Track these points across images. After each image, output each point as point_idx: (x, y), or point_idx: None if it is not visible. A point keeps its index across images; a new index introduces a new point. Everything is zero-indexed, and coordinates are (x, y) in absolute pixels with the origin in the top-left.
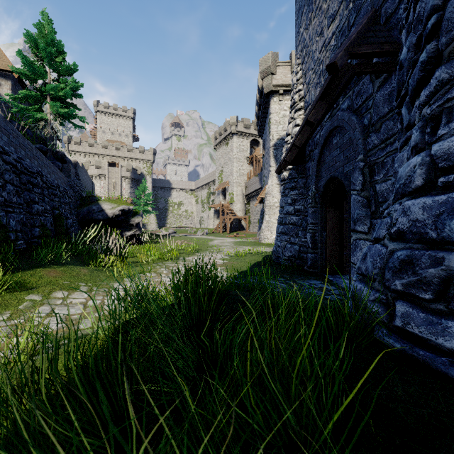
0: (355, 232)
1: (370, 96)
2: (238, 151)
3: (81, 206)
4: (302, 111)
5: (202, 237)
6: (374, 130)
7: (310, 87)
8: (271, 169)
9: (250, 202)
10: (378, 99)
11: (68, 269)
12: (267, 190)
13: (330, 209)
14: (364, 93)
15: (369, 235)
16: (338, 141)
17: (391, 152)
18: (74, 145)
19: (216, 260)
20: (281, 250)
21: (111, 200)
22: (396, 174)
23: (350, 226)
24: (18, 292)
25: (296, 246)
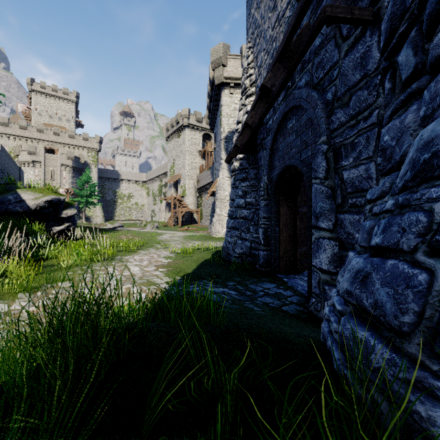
0: (318, 229)
1: (335, 65)
2: (190, 144)
3: None
4: (253, 96)
5: (151, 231)
6: (341, 105)
7: (262, 70)
8: (222, 161)
9: (202, 195)
10: (346, 66)
11: None
12: (218, 183)
13: (283, 202)
14: (328, 62)
15: (335, 233)
16: (293, 125)
17: (365, 129)
18: (1, 126)
19: (159, 259)
20: (232, 247)
21: (34, 189)
22: (383, 152)
23: (309, 222)
24: None
25: (248, 242)
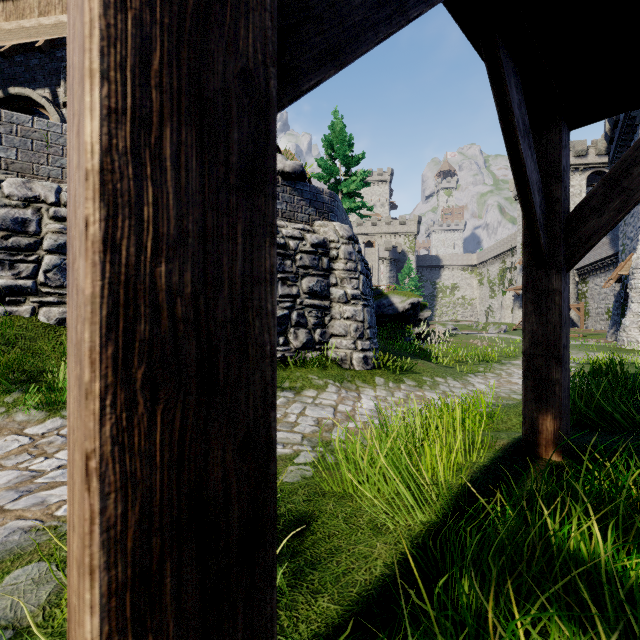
0: None
1: None
2: None
3: None
4: None
5: (502, 337)
6: None
7: None
8: None
9: (588, 280)
10: None
11: (423, 362)
12: (634, 262)
13: None
14: None
15: None
16: None
17: None
18: None
19: None
20: None
21: (398, 292)
22: None
23: None
24: (414, 374)
25: None
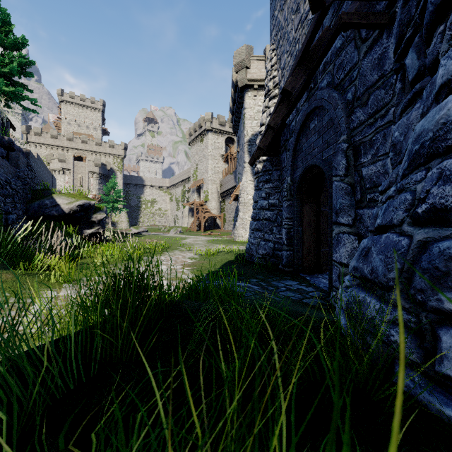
0: (338, 224)
1: (355, 66)
2: (213, 148)
3: (32, 200)
4: (277, 98)
5: (175, 236)
6: (360, 105)
7: (285, 72)
8: (245, 165)
9: (225, 200)
10: (365, 67)
11: None
12: (241, 187)
13: (306, 202)
14: (348, 63)
15: (354, 228)
16: (316, 125)
17: (382, 127)
18: (34, 136)
19: (184, 260)
20: (255, 248)
21: (68, 194)
22: (395, 147)
23: (330, 219)
24: None
25: (271, 243)
